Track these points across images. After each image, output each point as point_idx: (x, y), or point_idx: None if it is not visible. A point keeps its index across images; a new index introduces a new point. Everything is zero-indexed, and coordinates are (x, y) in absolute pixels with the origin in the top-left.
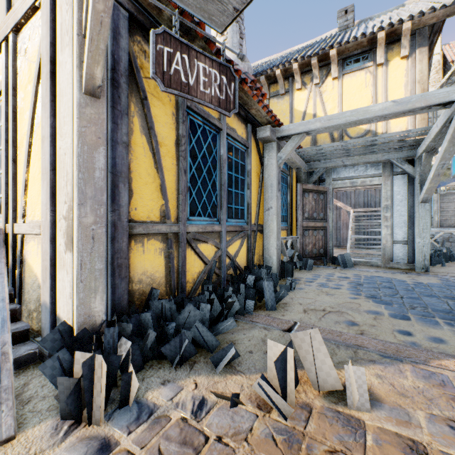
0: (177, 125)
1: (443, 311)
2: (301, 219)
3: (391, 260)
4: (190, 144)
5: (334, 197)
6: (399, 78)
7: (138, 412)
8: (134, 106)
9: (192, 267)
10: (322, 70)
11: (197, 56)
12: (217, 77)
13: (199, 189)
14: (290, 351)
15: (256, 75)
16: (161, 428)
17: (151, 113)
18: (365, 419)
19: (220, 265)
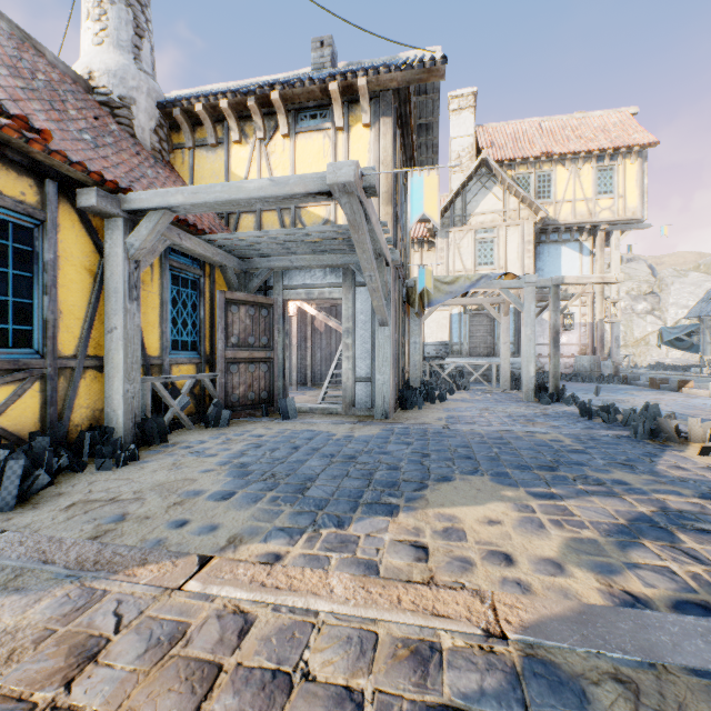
0: None
1: (303, 478)
2: (224, 346)
3: (353, 405)
4: None
5: (333, 314)
6: (363, 153)
7: None
8: None
9: None
10: (270, 120)
11: None
12: None
13: None
14: None
15: (165, 105)
16: None
17: None
18: None
19: None
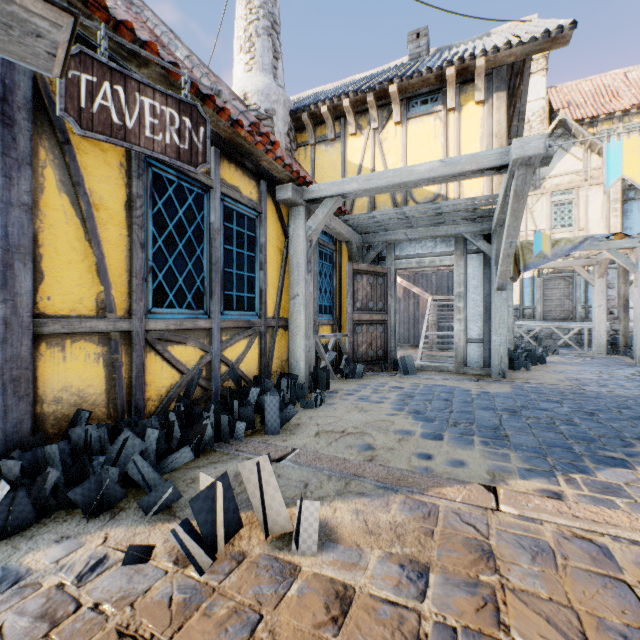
0: (129, 180)
1: (490, 427)
2: (352, 310)
3: (465, 364)
4: (153, 207)
5: (411, 281)
6: (474, 129)
7: None
8: (45, 152)
9: (157, 379)
10: (382, 111)
11: (140, 89)
12: (175, 119)
13: (171, 270)
14: (220, 486)
15: (296, 111)
16: (20, 600)
17: (77, 163)
18: (304, 565)
19: (211, 375)
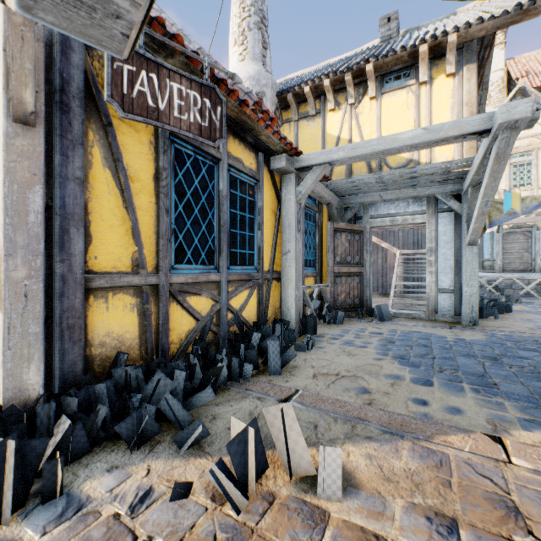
0: (156, 156)
1: (475, 374)
2: (332, 263)
3: (436, 312)
4: (175, 178)
5: (380, 237)
6: (445, 99)
7: (65, 508)
8: (93, 134)
9: (178, 325)
10: (358, 88)
11: (170, 75)
12: (197, 100)
13: (189, 231)
14: (251, 431)
15: (281, 93)
16: (85, 527)
17: (117, 142)
18: (332, 510)
19: (219, 321)
